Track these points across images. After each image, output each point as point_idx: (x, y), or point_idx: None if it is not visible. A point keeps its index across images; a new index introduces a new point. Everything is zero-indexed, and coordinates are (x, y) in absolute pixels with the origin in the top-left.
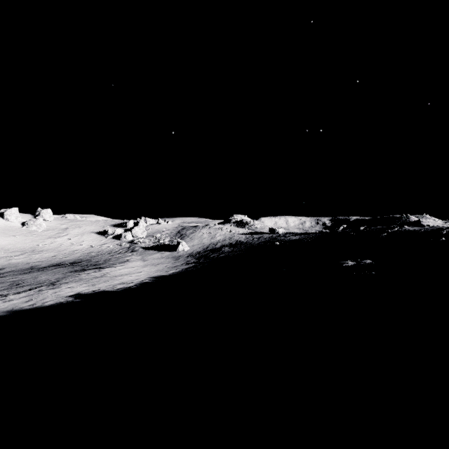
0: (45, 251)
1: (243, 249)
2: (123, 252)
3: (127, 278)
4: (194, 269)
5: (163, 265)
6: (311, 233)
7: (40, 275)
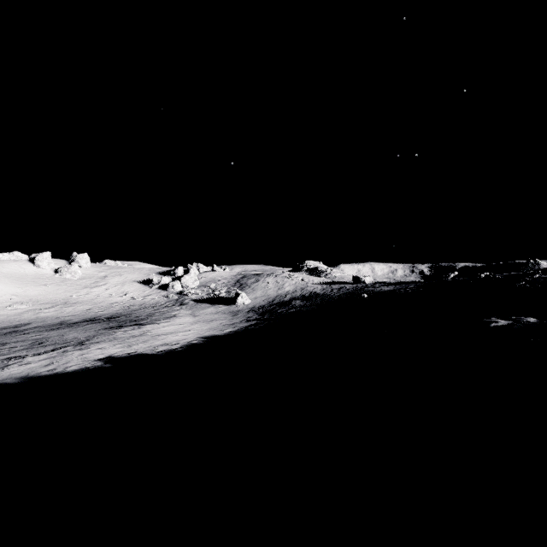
0: (79, 303)
1: (320, 303)
2: (170, 306)
3: (171, 338)
4: (256, 327)
5: (218, 322)
6: (410, 282)
7: (68, 332)
